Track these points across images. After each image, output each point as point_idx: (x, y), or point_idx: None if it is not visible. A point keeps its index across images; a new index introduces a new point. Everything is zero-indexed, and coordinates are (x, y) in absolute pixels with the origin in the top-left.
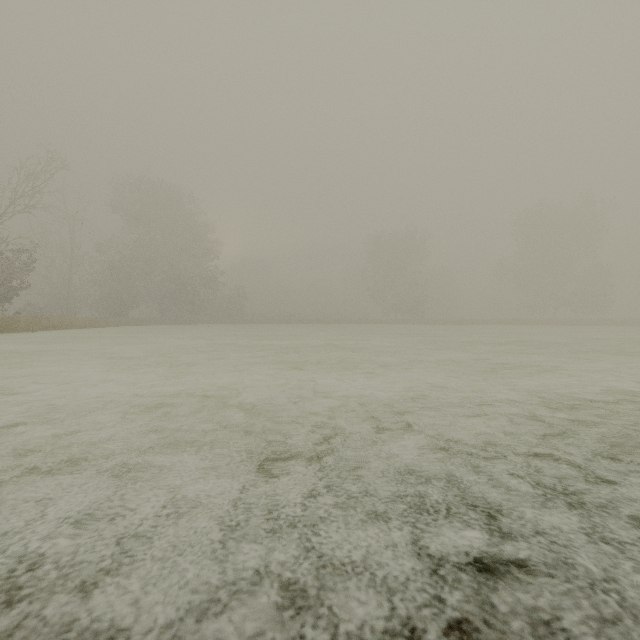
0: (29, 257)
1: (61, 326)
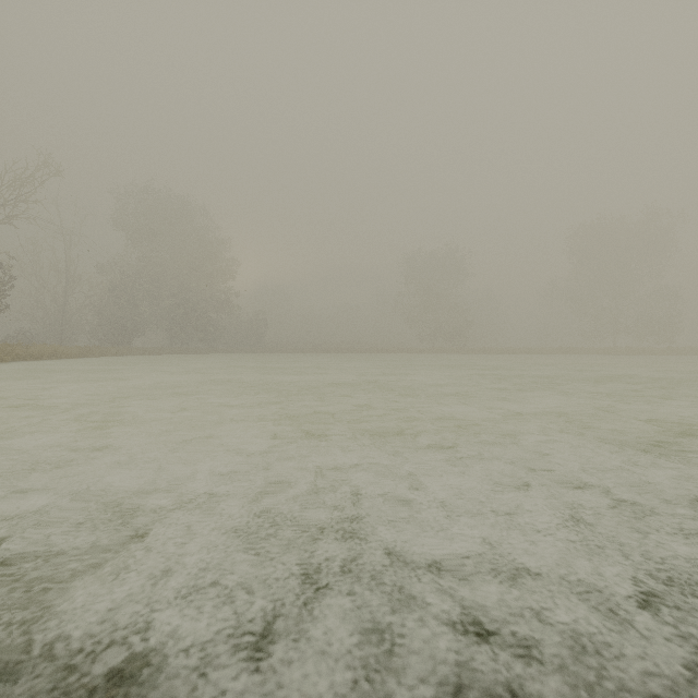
0: (9, 275)
1: (42, 356)
